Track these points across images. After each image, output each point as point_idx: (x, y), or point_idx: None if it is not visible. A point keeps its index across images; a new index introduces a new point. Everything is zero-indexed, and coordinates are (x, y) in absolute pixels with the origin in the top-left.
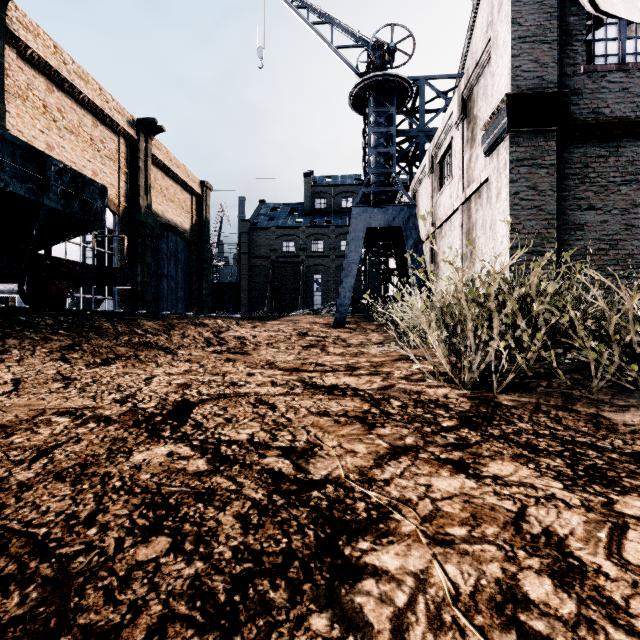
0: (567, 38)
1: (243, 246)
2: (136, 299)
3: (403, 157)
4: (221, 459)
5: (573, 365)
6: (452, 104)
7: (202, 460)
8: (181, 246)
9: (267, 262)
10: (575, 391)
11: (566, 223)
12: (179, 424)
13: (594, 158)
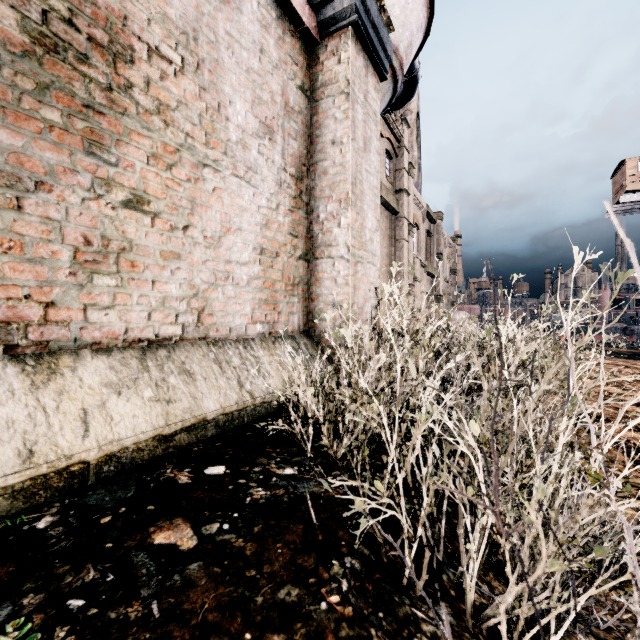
0: None
1: None
2: None
3: None
4: None
5: None
6: None
7: None
8: None
9: None
10: None
11: None
12: None
13: None
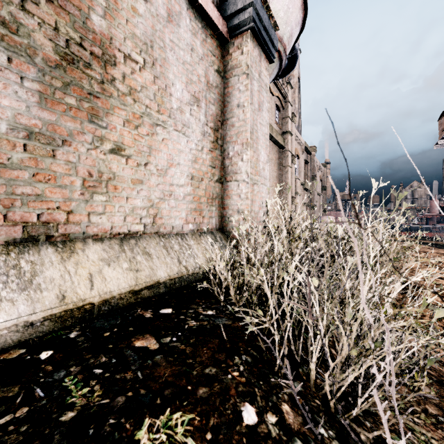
0: None
1: None
2: None
3: None
4: None
5: None
6: None
7: None
8: None
9: None
10: None
11: None
12: None
13: None
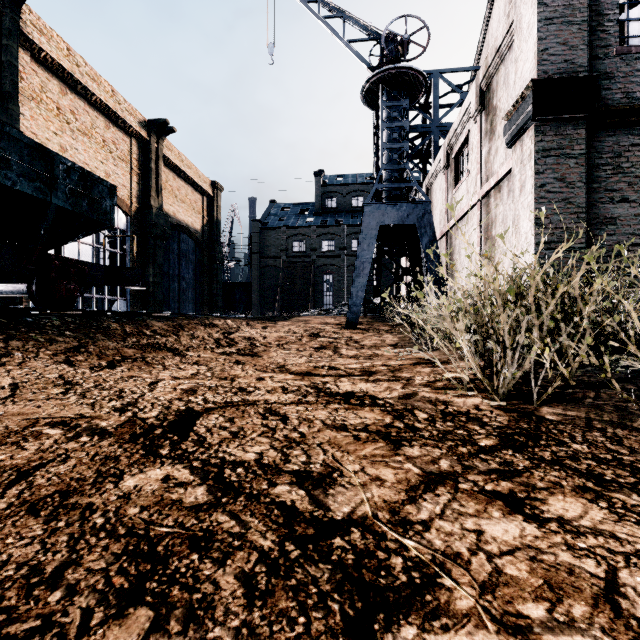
0: (598, 18)
1: (254, 246)
2: (148, 299)
3: (416, 154)
4: (224, 487)
5: (622, 373)
6: (469, 96)
7: (202, 488)
8: (192, 246)
9: (277, 262)
10: (631, 404)
11: (597, 217)
12: (180, 439)
13: (628, 147)
